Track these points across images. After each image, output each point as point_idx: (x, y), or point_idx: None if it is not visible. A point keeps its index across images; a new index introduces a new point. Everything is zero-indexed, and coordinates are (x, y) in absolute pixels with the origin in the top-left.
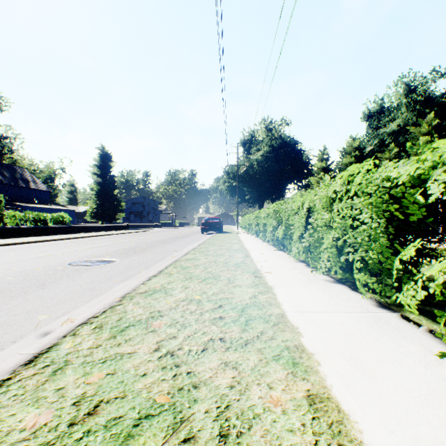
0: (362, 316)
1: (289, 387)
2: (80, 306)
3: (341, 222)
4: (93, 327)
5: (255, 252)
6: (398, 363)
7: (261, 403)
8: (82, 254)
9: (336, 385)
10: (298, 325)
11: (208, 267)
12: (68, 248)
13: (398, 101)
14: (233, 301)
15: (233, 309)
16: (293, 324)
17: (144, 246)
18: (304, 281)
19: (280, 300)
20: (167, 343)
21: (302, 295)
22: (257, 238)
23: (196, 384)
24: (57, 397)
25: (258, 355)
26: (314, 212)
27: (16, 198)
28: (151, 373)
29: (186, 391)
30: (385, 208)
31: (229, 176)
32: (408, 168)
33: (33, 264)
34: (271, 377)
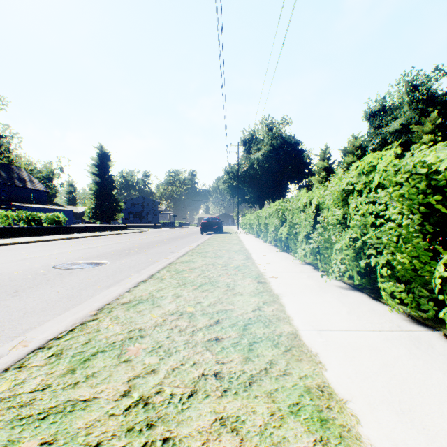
0: (396, 337)
1: None
2: (49, 321)
3: (360, 219)
4: (50, 354)
5: (257, 253)
6: None
7: None
8: (72, 255)
9: None
10: (317, 351)
11: (205, 271)
12: (59, 249)
13: (401, 100)
14: (233, 314)
15: (232, 326)
16: (310, 349)
17: (140, 247)
18: (315, 288)
19: (290, 312)
20: (142, 383)
21: (316, 306)
22: (258, 239)
23: None
24: None
25: (269, 405)
26: (324, 209)
27: (12, 198)
28: (108, 442)
29: None
30: (424, 199)
31: (229, 176)
32: None
33: (13, 267)
34: None
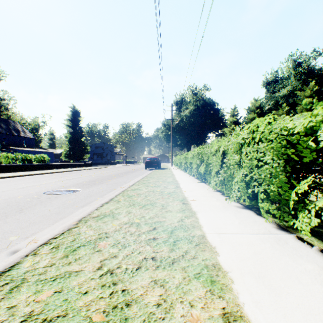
0: (266, 237)
1: (207, 305)
2: (46, 228)
3: (249, 162)
4: (51, 247)
5: (183, 184)
6: (298, 281)
7: (183, 321)
8: (55, 185)
9: (247, 302)
10: (215, 245)
11: (147, 196)
12: (45, 180)
13: (289, 73)
14: (165, 224)
15: (164, 231)
16: (211, 244)
17: (102, 179)
18: (220, 207)
19: (201, 223)
20: (109, 262)
21: (219, 218)
22: (185, 173)
23: (128, 302)
24: (7, 316)
25: (182, 273)
26: (228, 154)
27: (10, 144)
28: (92, 291)
29: (119, 310)
30: (284, 151)
31: (165, 127)
32: (302, 120)
33: (16, 193)
34: (192, 295)
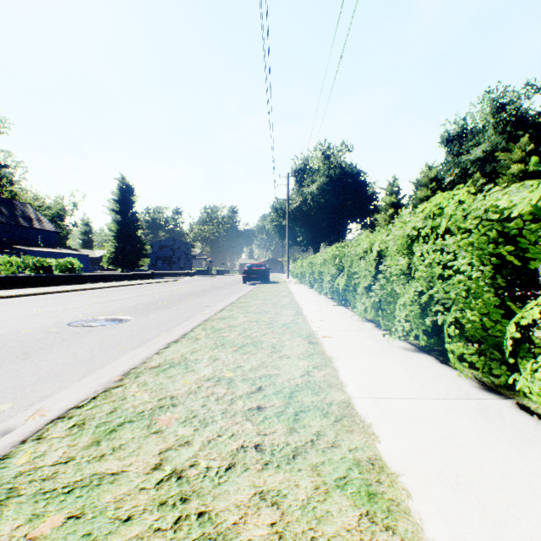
0: (462, 405)
1: None
2: (66, 387)
3: (426, 270)
4: (71, 424)
5: (309, 308)
6: (533, 493)
7: None
8: (89, 310)
9: (441, 540)
10: (371, 421)
11: (247, 329)
12: (73, 302)
13: (485, 121)
14: (278, 380)
15: (277, 393)
16: (363, 419)
17: (170, 300)
18: (375, 350)
19: (343, 378)
20: (175, 455)
21: (374, 370)
22: (312, 290)
23: (210, 539)
24: None
25: (313, 478)
26: (387, 256)
27: (16, 241)
28: (140, 516)
29: None
30: (494, 250)
31: (278, 213)
32: (526, 193)
33: (21, 324)
34: (334, 524)
